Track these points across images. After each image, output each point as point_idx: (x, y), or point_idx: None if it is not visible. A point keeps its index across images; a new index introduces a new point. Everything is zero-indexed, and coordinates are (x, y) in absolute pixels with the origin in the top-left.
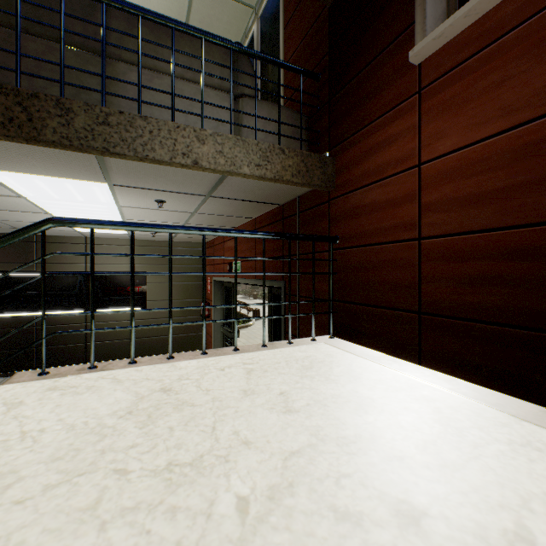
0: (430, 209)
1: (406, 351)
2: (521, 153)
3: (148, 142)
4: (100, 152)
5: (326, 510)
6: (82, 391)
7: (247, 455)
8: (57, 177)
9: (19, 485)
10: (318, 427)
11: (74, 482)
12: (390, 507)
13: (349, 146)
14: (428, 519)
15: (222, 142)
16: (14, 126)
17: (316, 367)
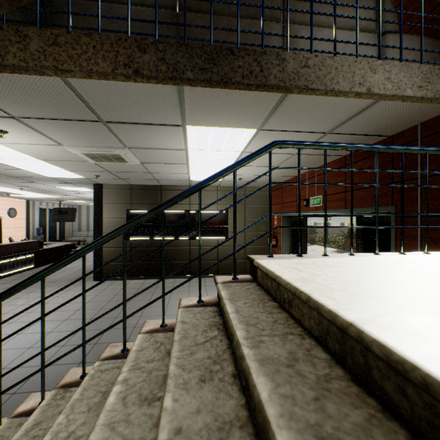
0: None
1: None
2: None
3: (334, 77)
4: (300, 90)
5: None
6: (327, 266)
7: None
8: (228, 126)
9: (435, 306)
10: None
11: None
12: None
13: None
14: None
15: (389, 70)
16: (252, 77)
17: None
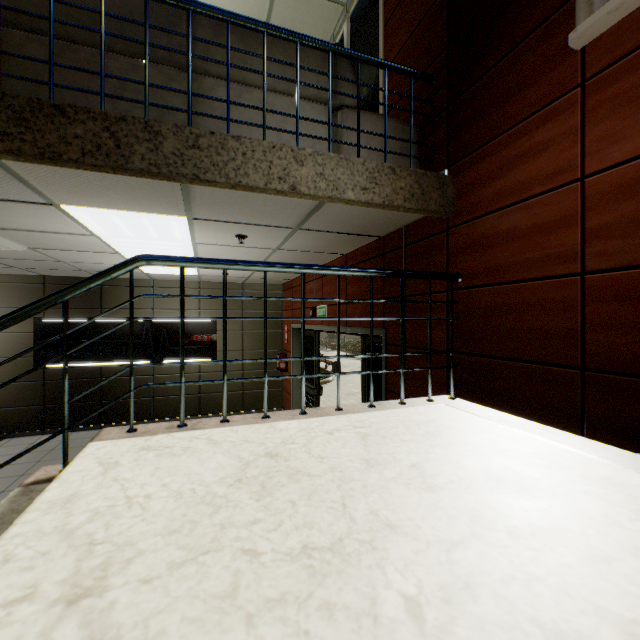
0: (599, 234)
1: (562, 418)
2: None
3: (241, 166)
4: (189, 179)
5: (528, 625)
6: (178, 452)
7: (397, 542)
8: (135, 211)
9: (140, 561)
10: (476, 512)
11: (201, 561)
12: (617, 628)
13: (476, 160)
14: None
15: (322, 163)
16: (102, 154)
17: (446, 434)
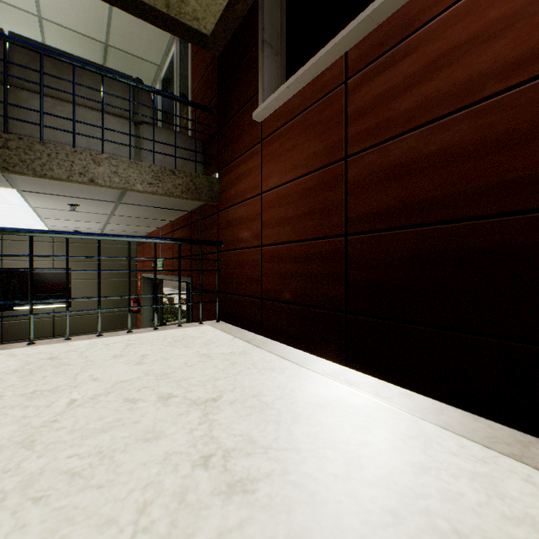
0: (266, 225)
1: (256, 327)
2: (300, 195)
3: (47, 163)
4: (0, 170)
5: (121, 399)
6: None
7: (92, 384)
8: None
9: None
10: (151, 370)
11: None
12: (159, 396)
13: (229, 171)
14: (175, 398)
15: (117, 165)
16: None
17: (185, 340)
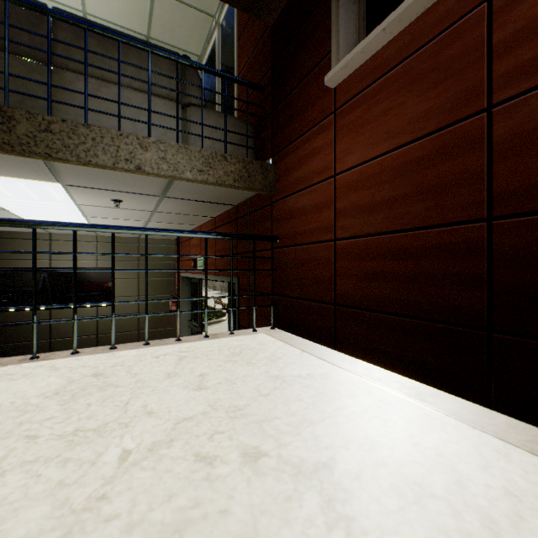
0: (342, 214)
1: (326, 339)
2: (399, 170)
3: (91, 149)
4: (43, 157)
5: (190, 455)
6: (18, 377)
7: (147, 421)
8: (8, 176)
9: None
10: (218, 400)
11: None
12: (242, 451)
13: (286, 155)
14: (266, 457)
15: (165, 149)
16: None
17: (244, 353)
